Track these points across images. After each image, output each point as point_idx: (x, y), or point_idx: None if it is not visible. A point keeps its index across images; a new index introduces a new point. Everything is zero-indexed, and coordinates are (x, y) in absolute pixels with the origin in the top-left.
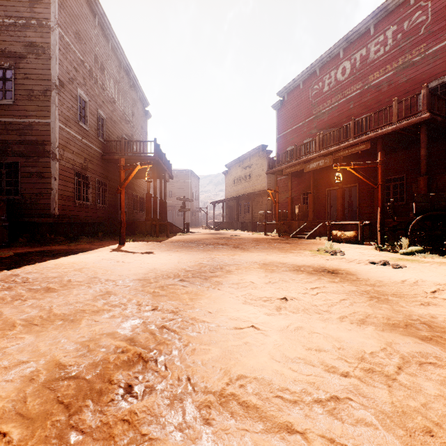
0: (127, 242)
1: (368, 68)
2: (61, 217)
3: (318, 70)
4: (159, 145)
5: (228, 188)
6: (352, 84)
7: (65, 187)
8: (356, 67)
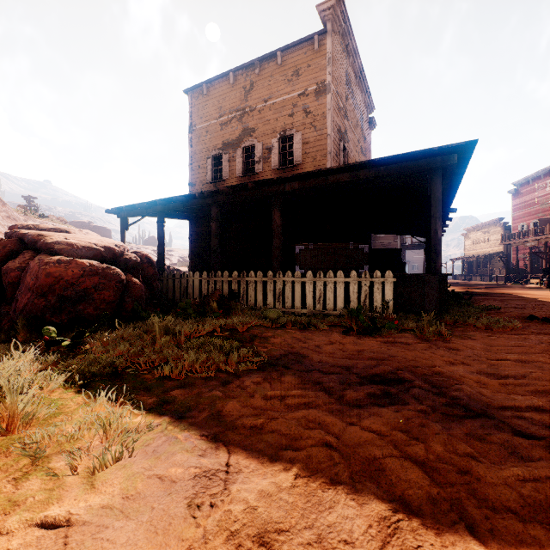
0: None
1: None
2: None
3: (542, 175)
4: None
5: (467, 247)
6: None
7: None
8: None
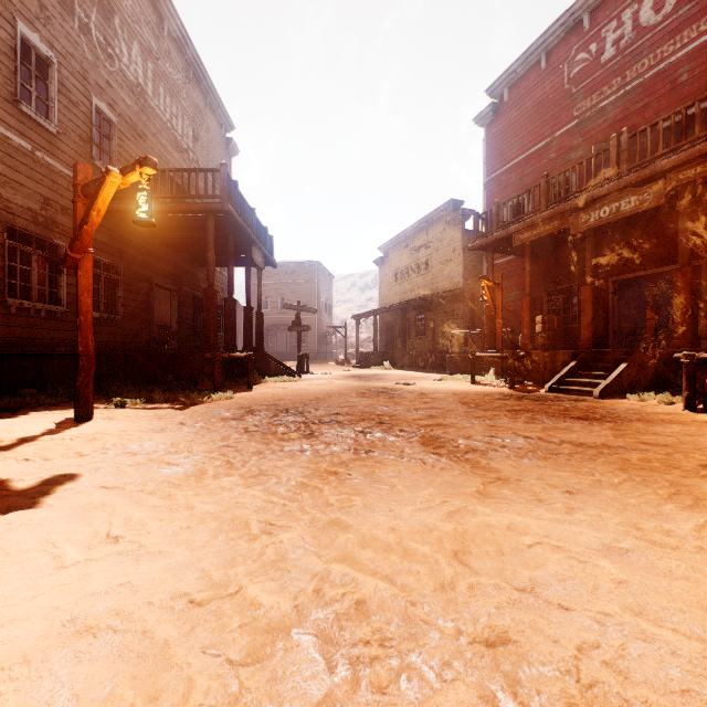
0: (121, 407)
1: None
2: None
3: (587, 16)
4: (236, 182)
5: (385, 290)
6: (687, 24)
7: None
8: None
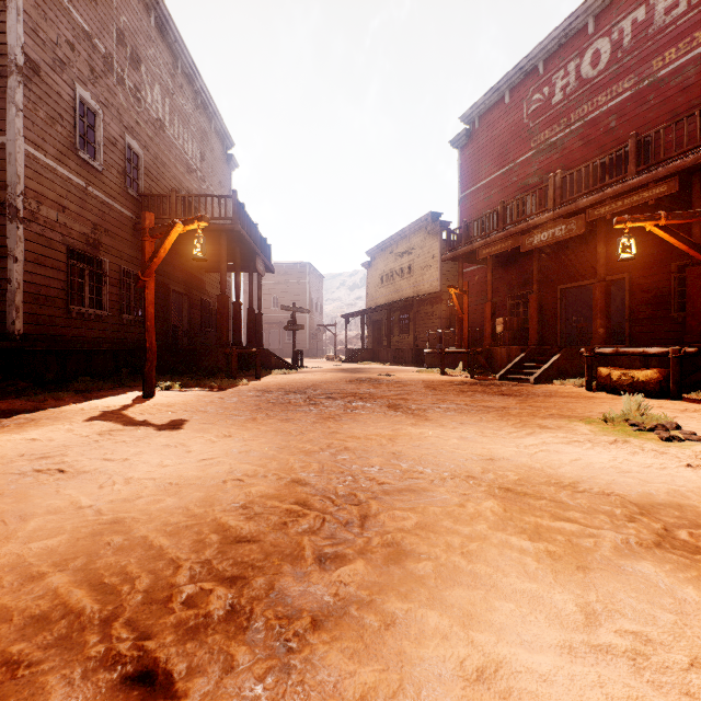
0: (166, 390)
1: (650, 45)
2: (33, 338)
3: (541, 63)
4: (243, 205)
5: (372, 291)
6: (615, 81)
7: (42, 277)
8: (623, 48)
